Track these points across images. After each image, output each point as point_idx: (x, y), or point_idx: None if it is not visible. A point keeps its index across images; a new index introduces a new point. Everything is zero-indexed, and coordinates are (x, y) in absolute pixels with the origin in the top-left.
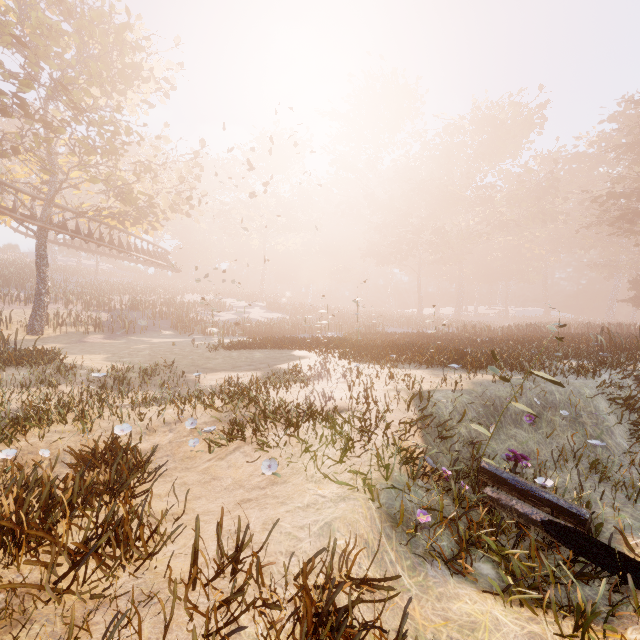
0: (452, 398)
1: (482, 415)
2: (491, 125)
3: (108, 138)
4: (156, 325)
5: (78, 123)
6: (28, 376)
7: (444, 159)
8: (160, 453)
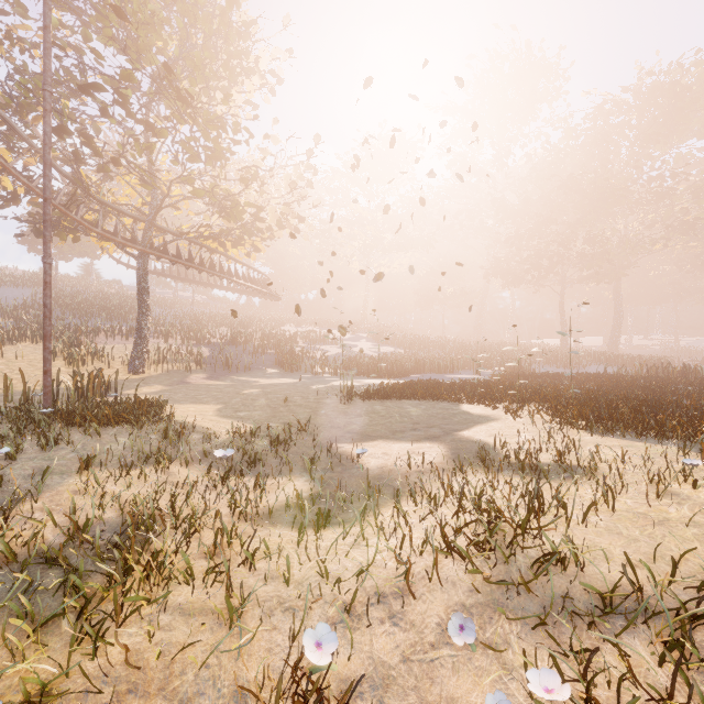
0: None
1: None
2: (670, 94)
3: (214, 137)
4: (259, 362)
5: (182, 122)
6: (129, 445)
7: (598, 147)
8: (394, 695)
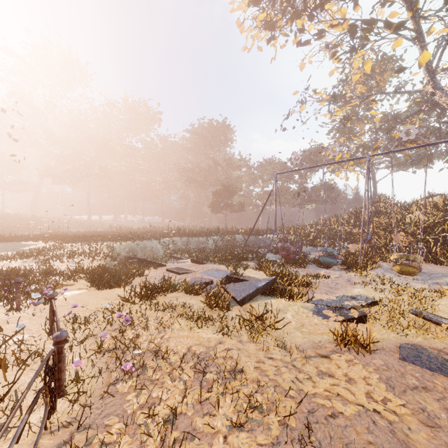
0: (119, 247)
1: (128, 251)
2: (135, 113)
3: None
4: None
5: None
6: None
7: (106, 123)
8: None
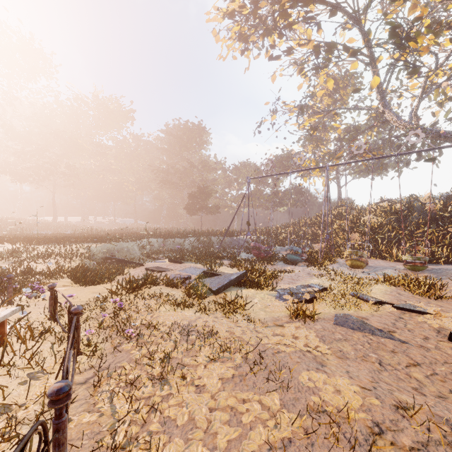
0: (96, 248)
1: (105, 252)
2: (106, 110)
3: None
4: None
5: None
6: None
7: (74, 118)
8: None
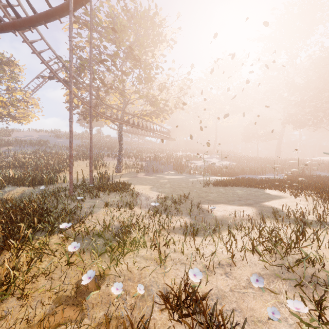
0: None
1: None
2: None
3: (148, 73)
4: (166, 168)
5: (135, 68)
6: (119, 199)
7: None
8: (226, 302)
